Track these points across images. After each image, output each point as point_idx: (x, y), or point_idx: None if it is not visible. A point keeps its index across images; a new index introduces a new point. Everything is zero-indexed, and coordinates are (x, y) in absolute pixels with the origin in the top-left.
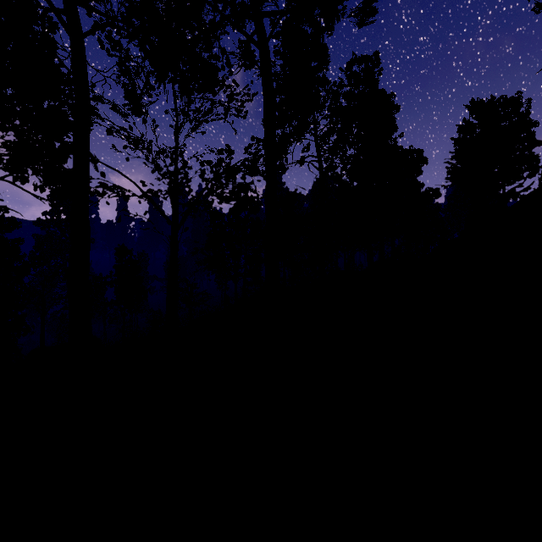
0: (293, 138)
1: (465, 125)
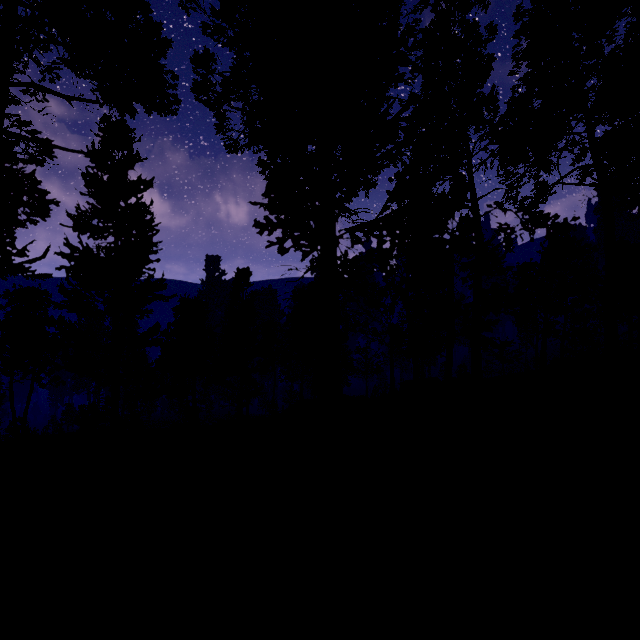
0: None
1: None
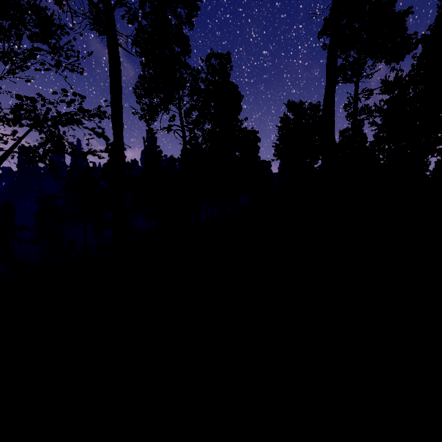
0: (160, 108)
1: (284, 118)
